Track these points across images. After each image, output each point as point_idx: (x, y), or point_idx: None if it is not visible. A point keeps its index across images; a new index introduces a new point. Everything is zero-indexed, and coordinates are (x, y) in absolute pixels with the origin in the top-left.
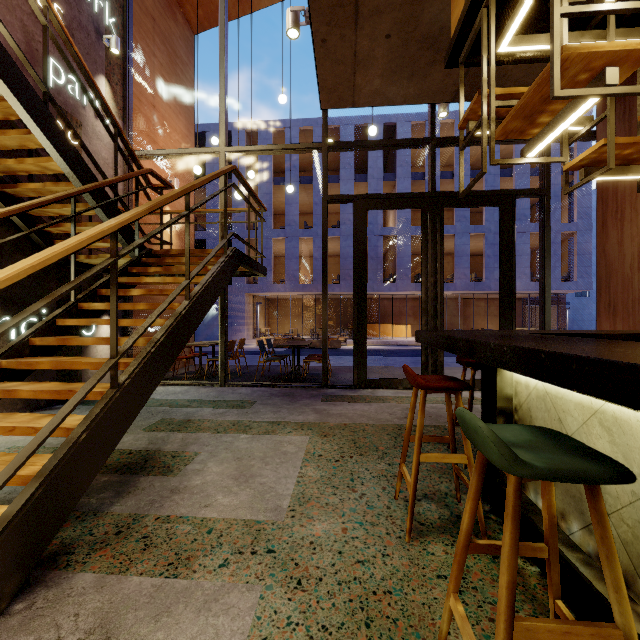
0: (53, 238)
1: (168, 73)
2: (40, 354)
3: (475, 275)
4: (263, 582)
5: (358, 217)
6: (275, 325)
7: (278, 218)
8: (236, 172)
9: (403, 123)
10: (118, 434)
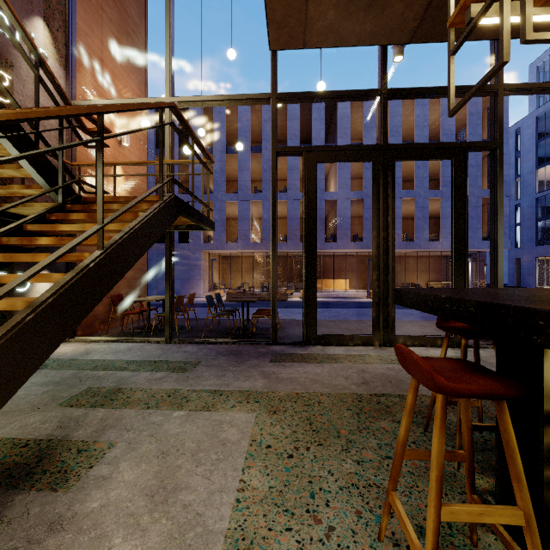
0: None
1: (118, 30)
2: None
3: (407, 235)
4: None
5: (308, 170)
6: (229, 279)
7: (232, 184)
8: (176, 111)
9: None
10: None
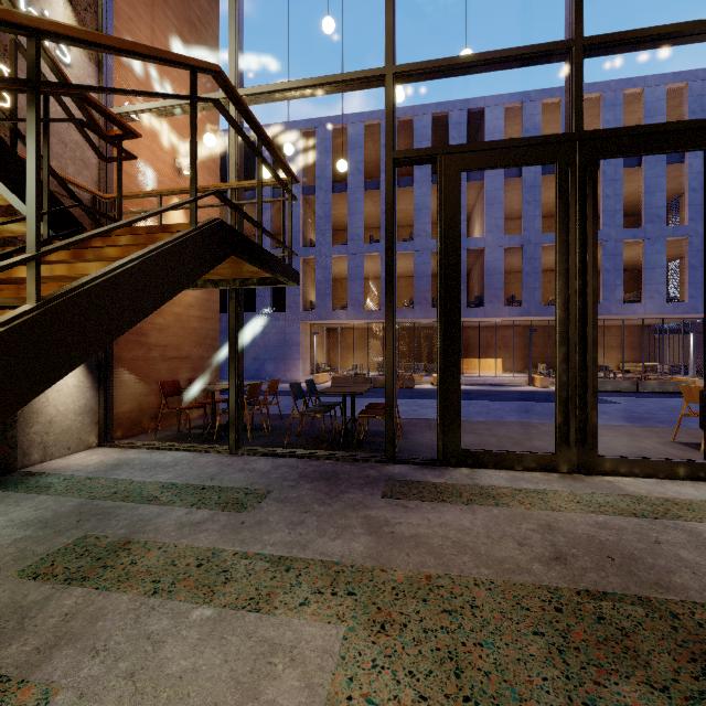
0: None
1: (177, 16)
2: None
3: None
4: None
5: (445, 184)
6: (337, 359)
7: (340, 234)
8: (224, 83)
9: (493, 107)
10: None
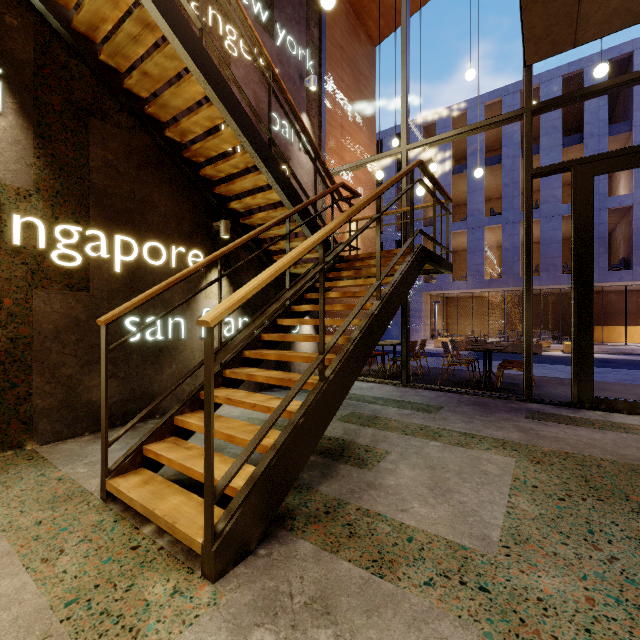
0: (272, 255)
1: (353, 92)
2: (267, 347)
3: None
4: (479, 625)
5: (578, 188)
6: (454, 325)
7: (458, 210)
8: (422, 166)
9: None
10: (325, 422)
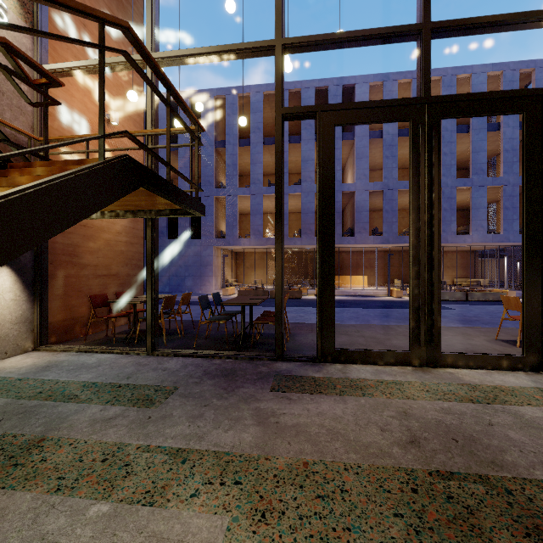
0: None
1: None
2: None
3: None
4: None
5: (323, 135)
6: (242, 276)
7: (245, 179)
8: (133, 38)
9: (361, 84)
10: None
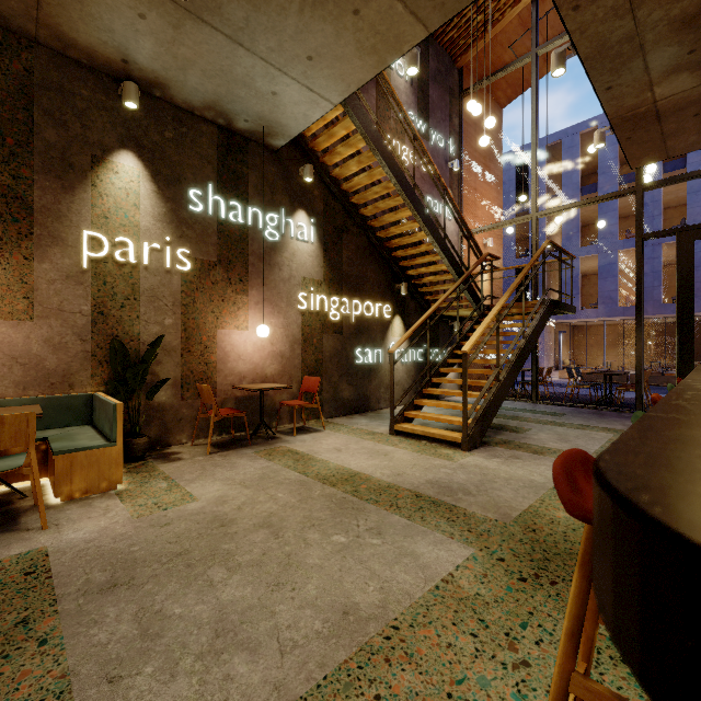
0: (430, 303)
1: (484, 157)
2: (449, 367)
3: None
4: None
5: (681, 249)
6: (583, 356)
7: (587, 230)
8: (551, 244)
9: None
10: (500, 402)
